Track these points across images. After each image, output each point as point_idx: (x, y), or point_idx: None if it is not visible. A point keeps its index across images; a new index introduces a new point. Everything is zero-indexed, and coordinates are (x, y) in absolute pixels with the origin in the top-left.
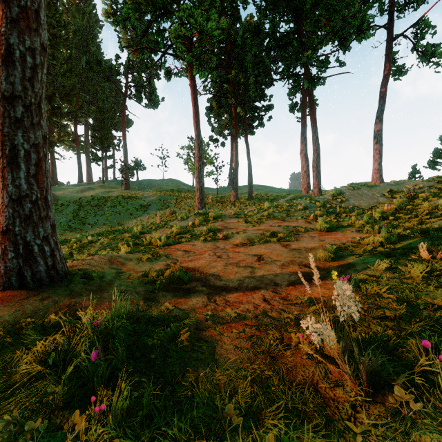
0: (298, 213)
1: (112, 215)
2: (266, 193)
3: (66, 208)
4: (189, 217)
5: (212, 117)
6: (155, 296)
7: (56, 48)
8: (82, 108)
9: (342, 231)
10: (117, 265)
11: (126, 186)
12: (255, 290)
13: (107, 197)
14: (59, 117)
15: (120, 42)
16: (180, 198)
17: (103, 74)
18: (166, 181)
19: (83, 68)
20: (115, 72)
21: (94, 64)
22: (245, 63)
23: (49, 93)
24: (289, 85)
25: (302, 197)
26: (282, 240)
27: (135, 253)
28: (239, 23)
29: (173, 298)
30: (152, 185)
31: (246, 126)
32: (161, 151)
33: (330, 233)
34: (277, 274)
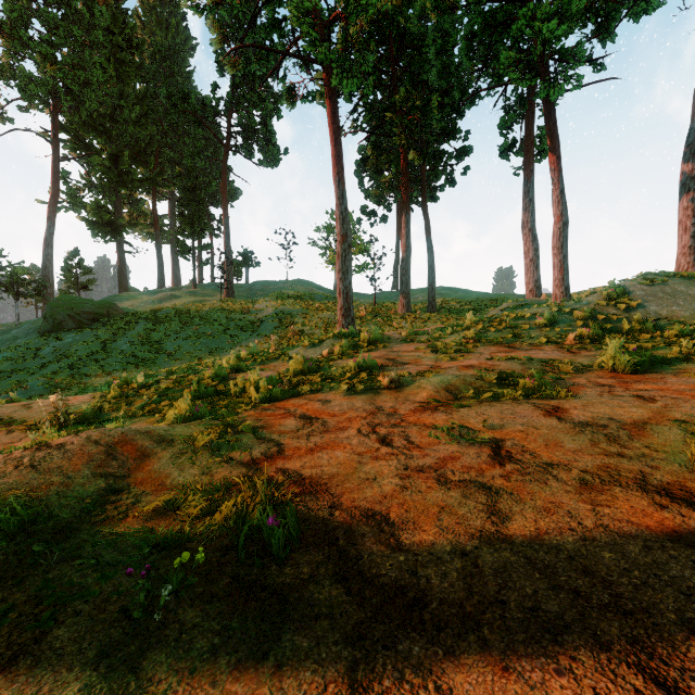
0: (537, 333)
1: (201, 339)
2: (457, 300)
3: (134, 327)
4: (324, 340)
5: (366, 175)
6: (146, 641)
7: (126, 82)
8: (164, 173)
9: (672, 373)
10: (124, 462)
11: (229, 291)
12: (546, 640)
13: (197, 310)
14: (130, 189)
15: (218, 61)
16: (312, 310)
17: (192, 116)
18: (292, 284)
19: (166, 109)
20: (211, 110)
21: (180, 100)
22: (423, 75)
23: (114, 151)
24: (505, 101)
25: (532, 305)
26: (535, 395)
27: (192, 422)
28: (412, 7)
29: (212, 658)
30: (270, 290)
31: (424, 184)
32: (284, 236)
33: (643, 376)
34: (592, 532)
